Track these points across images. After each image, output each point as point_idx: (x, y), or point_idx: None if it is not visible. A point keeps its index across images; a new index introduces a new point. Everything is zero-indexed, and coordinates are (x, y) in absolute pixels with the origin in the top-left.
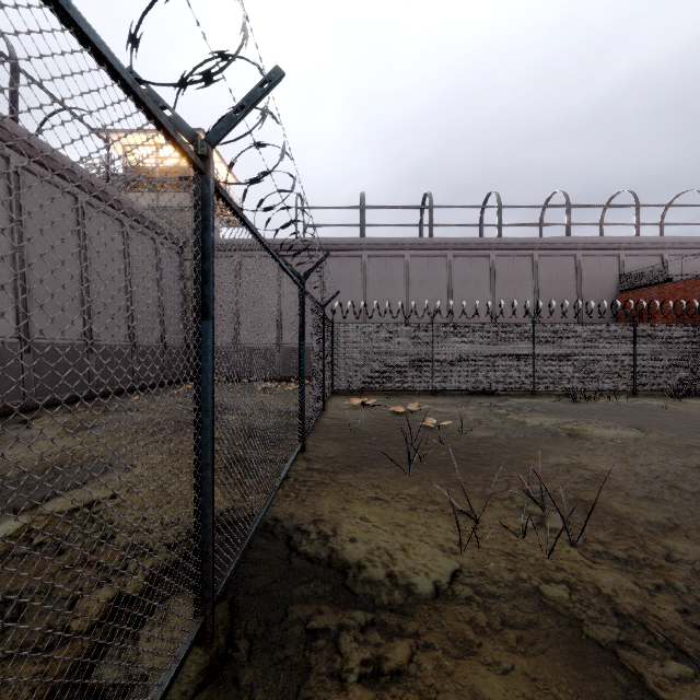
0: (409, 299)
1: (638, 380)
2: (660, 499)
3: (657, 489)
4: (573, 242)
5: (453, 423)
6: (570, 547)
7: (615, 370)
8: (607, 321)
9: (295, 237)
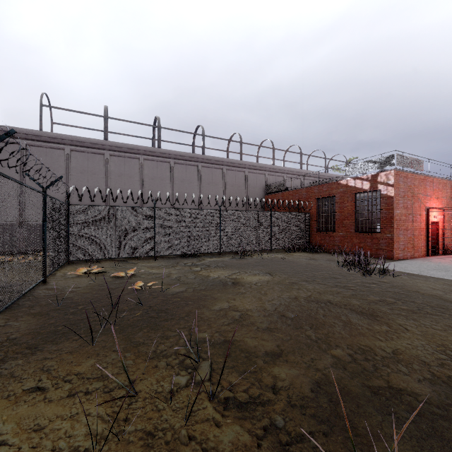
0: (143, 190)
1: (272, 243)
2: (275, 328)
3: (275, 320)
4: (244, 163)
5: (159, 282)
6: (208, 402)
7: (262, 238)
8: (260, 210)
9: (40, 130)
